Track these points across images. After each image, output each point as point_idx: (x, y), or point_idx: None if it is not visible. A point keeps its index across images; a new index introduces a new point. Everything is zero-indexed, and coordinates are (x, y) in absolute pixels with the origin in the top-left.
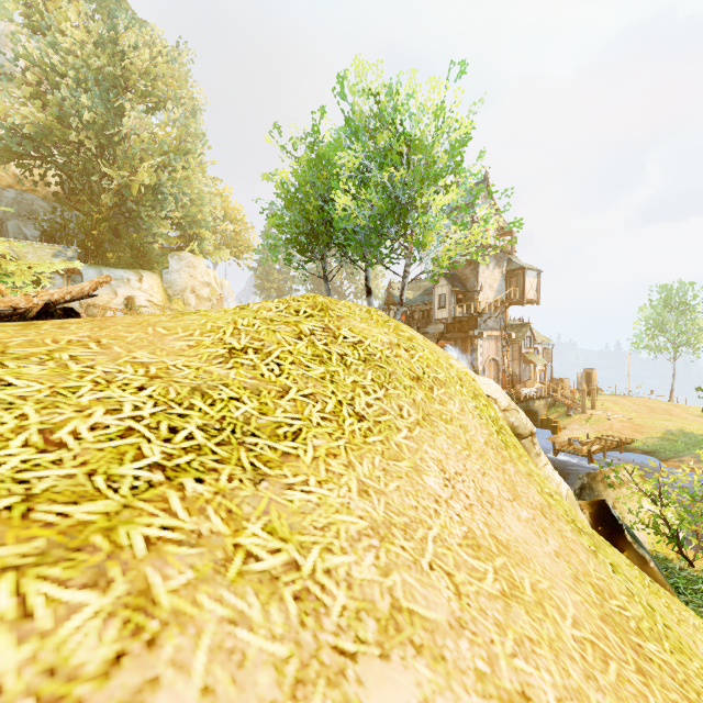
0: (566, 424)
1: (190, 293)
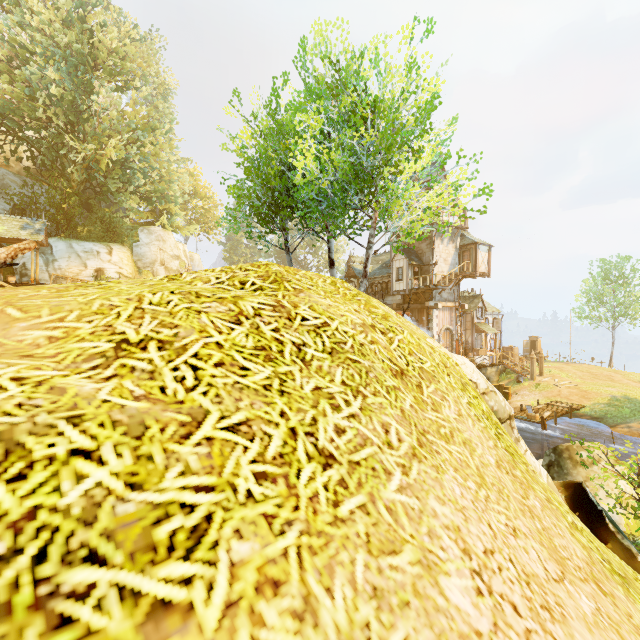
0: (516, 390)
1: (159, 266)
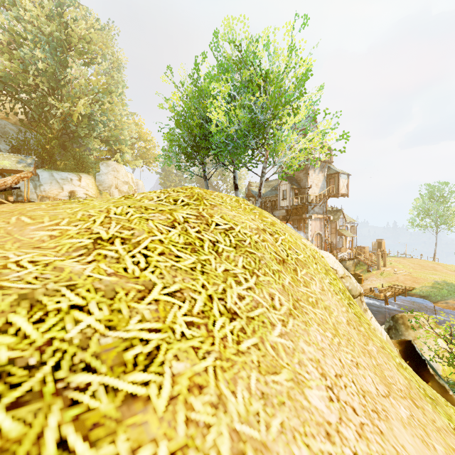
0: (367, 277)
1: (114, 189)
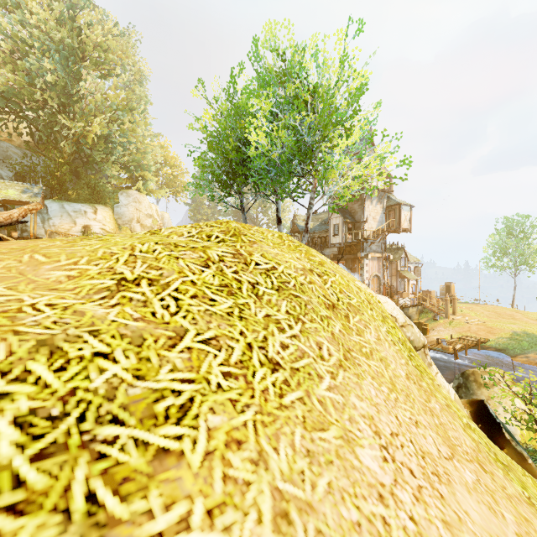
0: (433, 327)
1: (136, 223)
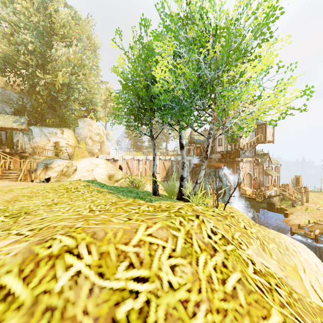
0: (292, 211)
1: (89, 139)
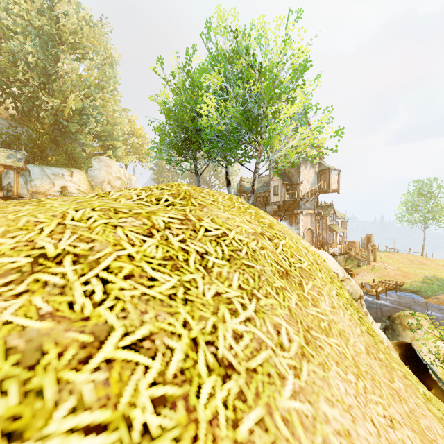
0: (358, 272)
1: (107, 184)
